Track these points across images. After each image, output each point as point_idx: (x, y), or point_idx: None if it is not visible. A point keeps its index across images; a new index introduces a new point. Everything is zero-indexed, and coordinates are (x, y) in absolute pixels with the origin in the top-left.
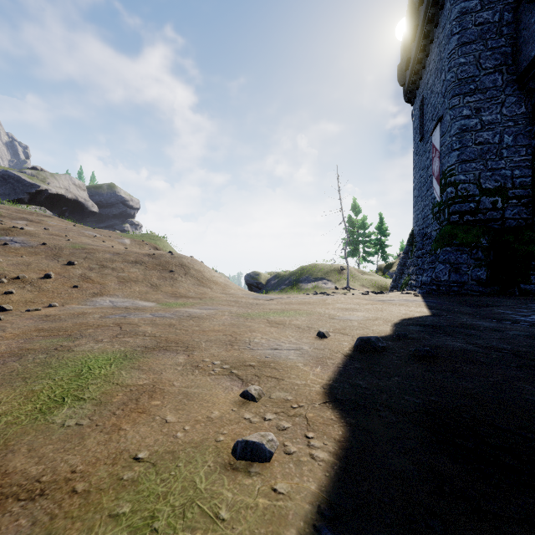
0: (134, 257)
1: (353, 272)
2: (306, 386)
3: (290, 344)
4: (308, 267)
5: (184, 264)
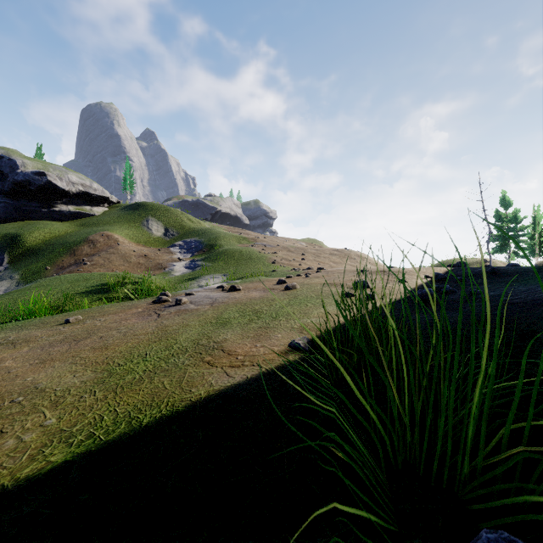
0: (328, 251)
1: (497, 265)
2: None
3: None
4: (448, 262)
5: (359, 255)
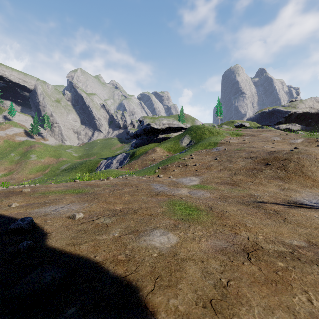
0: (256, 153)
1: None
2: (4, 211)
3: (67, 210)
4: None
5: (289, 158)
